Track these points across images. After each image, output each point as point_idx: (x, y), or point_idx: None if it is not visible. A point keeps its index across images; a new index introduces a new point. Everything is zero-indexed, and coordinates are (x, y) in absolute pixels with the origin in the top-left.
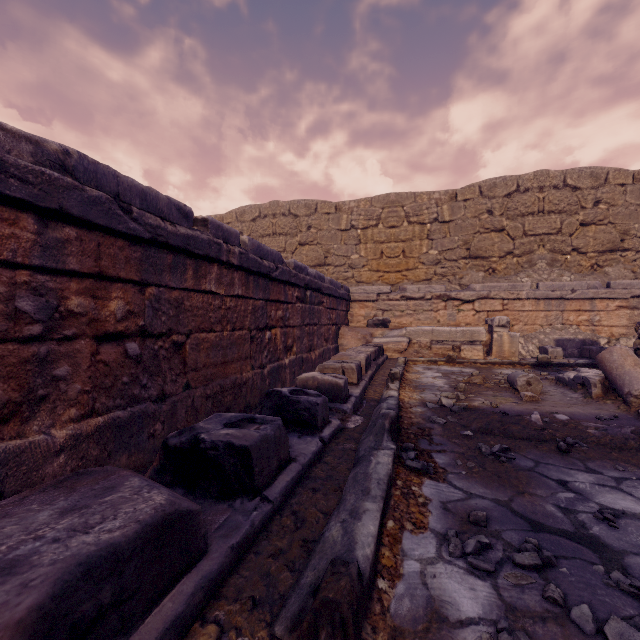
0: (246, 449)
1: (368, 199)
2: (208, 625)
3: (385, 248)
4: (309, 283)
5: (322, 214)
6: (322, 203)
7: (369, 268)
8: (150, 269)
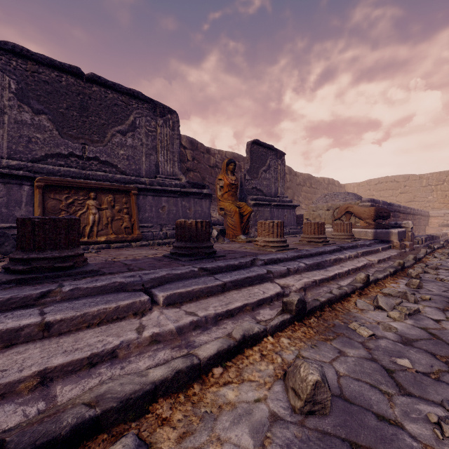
0: (432, 236)
1: (438, 173)
2: (435, 243)
3: (448, 193)
4: (419, 214)
5: (412, 180)
6: (412, 176)
7: (438, 202)
8: (406, 217)
